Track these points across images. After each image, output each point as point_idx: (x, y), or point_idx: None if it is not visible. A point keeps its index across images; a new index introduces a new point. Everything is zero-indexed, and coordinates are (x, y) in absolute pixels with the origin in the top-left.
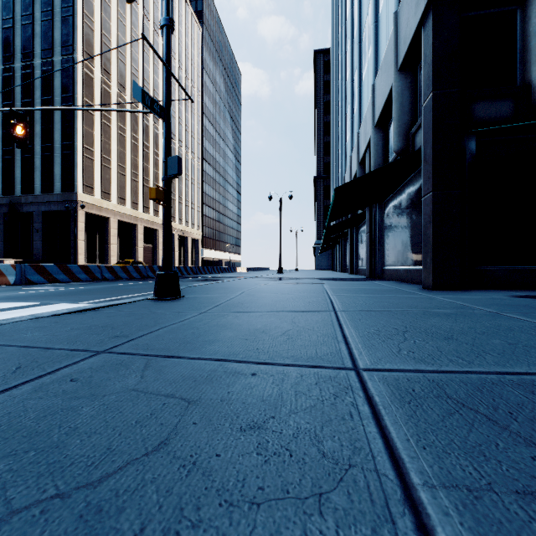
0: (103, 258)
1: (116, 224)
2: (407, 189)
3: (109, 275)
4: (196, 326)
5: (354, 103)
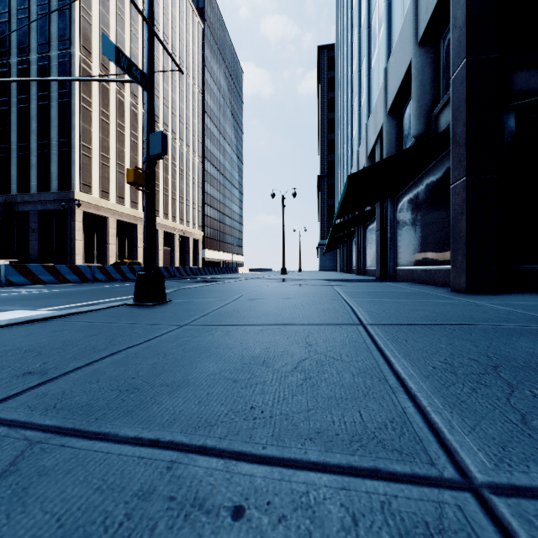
0: (101, 258)
1: (115, 223)
2: (426, 180)
3: (101, 276)
4: (165, 349)
5: (362, 94)
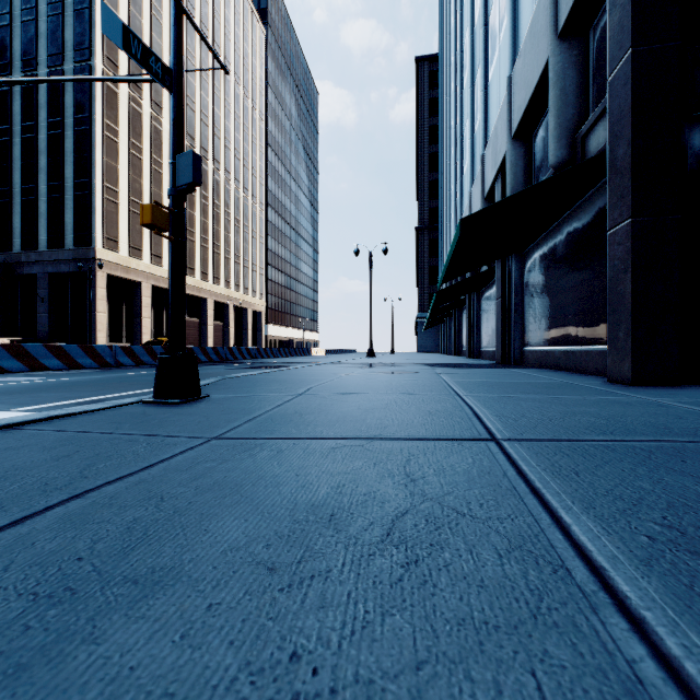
0: (132, 336)
1: (150, 290)
2: (567, 228)
3: (126, 360)
4: (166, 488)
5: (476, 116)
